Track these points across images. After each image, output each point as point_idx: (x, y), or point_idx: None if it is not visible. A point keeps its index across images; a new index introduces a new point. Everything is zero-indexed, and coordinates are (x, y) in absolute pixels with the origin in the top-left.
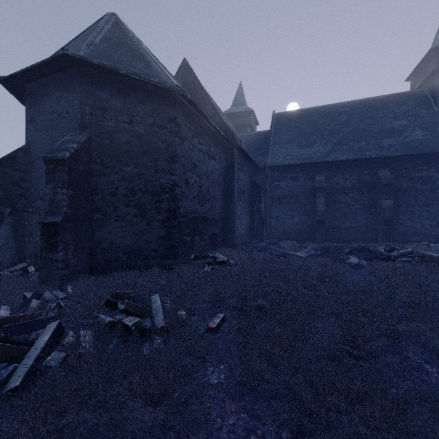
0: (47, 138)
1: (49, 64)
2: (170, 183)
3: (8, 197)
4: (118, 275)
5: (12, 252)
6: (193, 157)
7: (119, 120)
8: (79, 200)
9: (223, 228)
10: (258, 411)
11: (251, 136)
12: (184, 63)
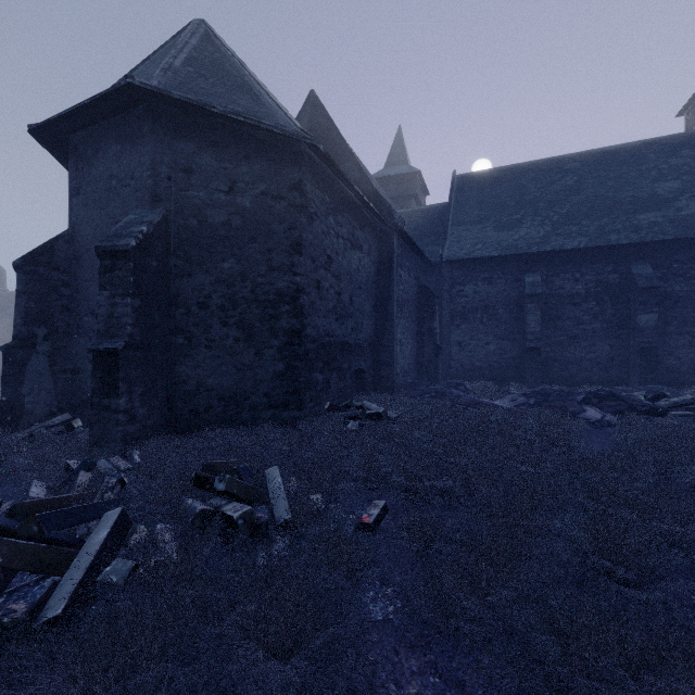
0: (102, 219)
1: (105, 101)
2: (292, 288)
3: (43, 312)
4: (211, 434)
5: (48, 397)
6: (327, 246)
7: (212, 187)
8: (150, 315)
9: (374, 361)
10: (458, 674)
11: (417, 213)
12: (312, 98)
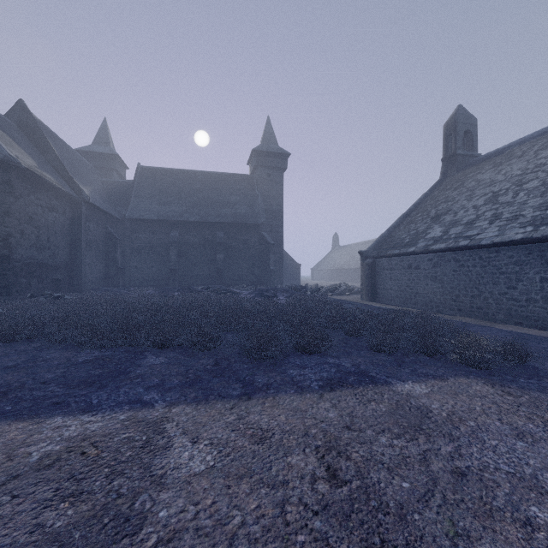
0: None
1: None
2: (4, 234)
3: None
4: None
5: None
6: (29, 211)
7: None
8: None
9: (69, 275)
10: None
11: (114, 184)
12: (21, 104)
